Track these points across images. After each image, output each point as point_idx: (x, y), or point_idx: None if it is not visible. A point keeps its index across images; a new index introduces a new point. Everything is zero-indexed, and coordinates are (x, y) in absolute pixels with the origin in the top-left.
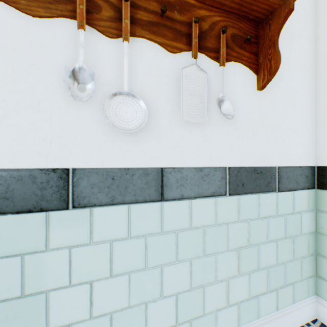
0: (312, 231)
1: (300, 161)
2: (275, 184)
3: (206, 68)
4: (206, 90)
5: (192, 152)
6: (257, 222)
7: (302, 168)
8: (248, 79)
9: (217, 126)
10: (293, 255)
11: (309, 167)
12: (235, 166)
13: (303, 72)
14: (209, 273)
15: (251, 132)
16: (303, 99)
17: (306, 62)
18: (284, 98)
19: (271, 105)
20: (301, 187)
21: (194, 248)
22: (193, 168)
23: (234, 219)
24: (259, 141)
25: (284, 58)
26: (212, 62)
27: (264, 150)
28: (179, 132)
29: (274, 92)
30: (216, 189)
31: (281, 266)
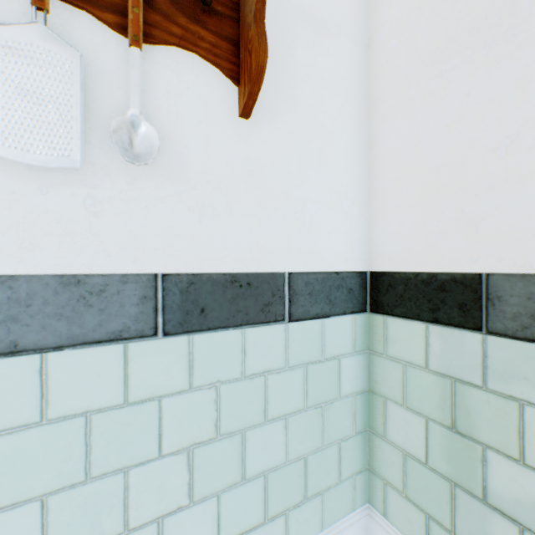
0: (362, 389)
1: (338, 262)
2: (283, 306)
3: (97, 46)
4: (79, 93)
5: (51, 239)
6: (240, 386)
7: (341, 276)
8: (216, 91)
9: (132, 182)
10: (322, 439)
11: (357, 273)
12: (182, 273)
13: (344, 98)
14: (107, 516)
15: (224, 201)
16: (345, 149)
17: (351, 80)
18: (304, 142)
19: (274, 151)
20: (339, 310)
21: (57, 467)
22: (55, 277)
23: (181, 386)
24: (245, 221)
25: (303, 65)
26: (115, 36)
27: (258, 240)
28: (2, 187)
29: (280, 126)
30: (127, 324)
31: (297, 465)
